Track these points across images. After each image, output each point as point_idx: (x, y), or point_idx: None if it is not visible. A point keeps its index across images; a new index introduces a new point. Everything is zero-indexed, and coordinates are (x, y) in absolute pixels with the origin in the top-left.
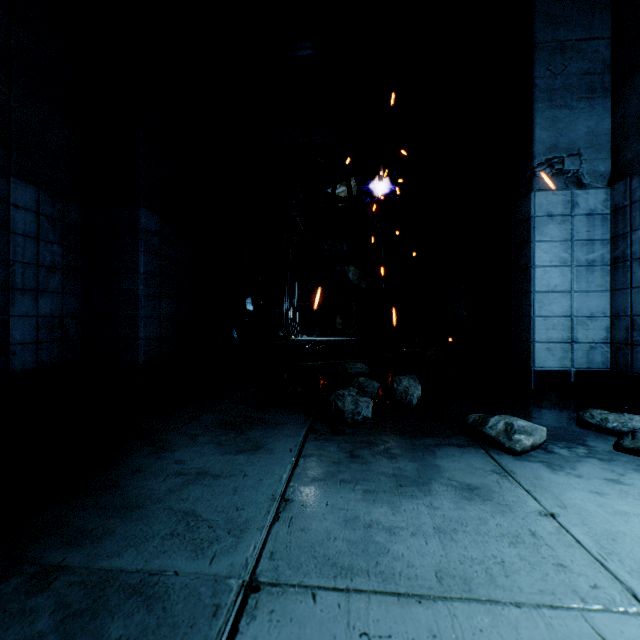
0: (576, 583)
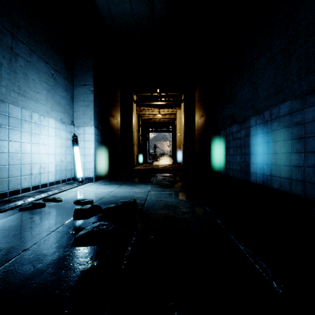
0: (116, 192)
